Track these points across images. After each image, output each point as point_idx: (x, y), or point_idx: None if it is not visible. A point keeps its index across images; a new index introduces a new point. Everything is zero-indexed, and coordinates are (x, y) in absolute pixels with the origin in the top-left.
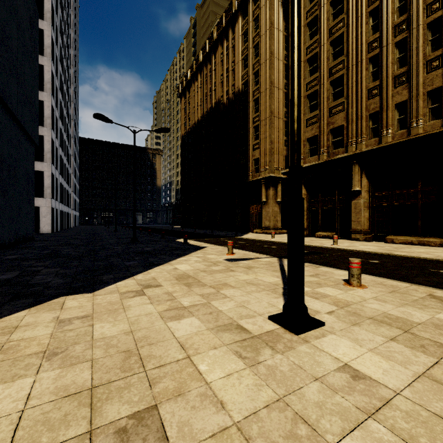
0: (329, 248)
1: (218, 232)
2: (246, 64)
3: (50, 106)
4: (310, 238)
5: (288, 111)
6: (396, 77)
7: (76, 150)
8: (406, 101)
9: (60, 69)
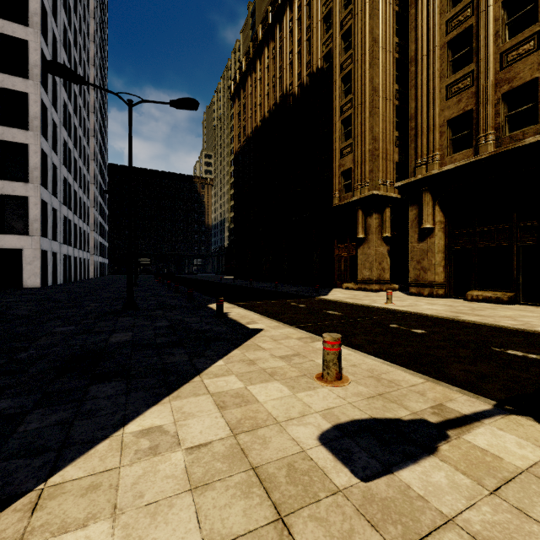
0: None
1: (285, 286)
2: (330, 24)
3: (38, 100)
4: (458, 302)
5: (400, 88)
6: None
7: (102, 178)
8: None
9: (64, 57)
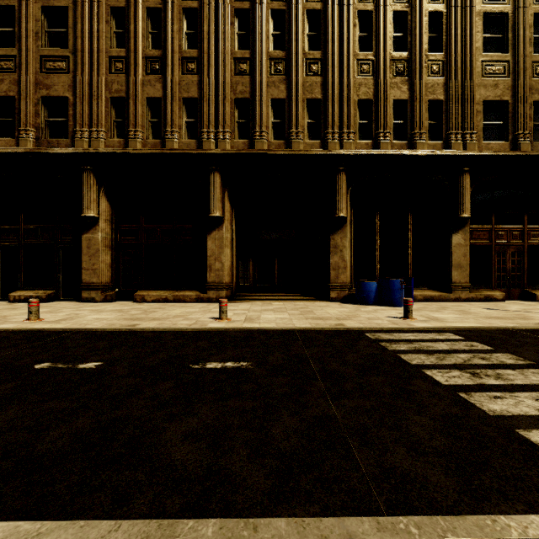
0: (11, 331)
1: None
2: None
3: None
4: None
5: None
6: (149, 59)
7: None
8: (161, 100)
9: None
